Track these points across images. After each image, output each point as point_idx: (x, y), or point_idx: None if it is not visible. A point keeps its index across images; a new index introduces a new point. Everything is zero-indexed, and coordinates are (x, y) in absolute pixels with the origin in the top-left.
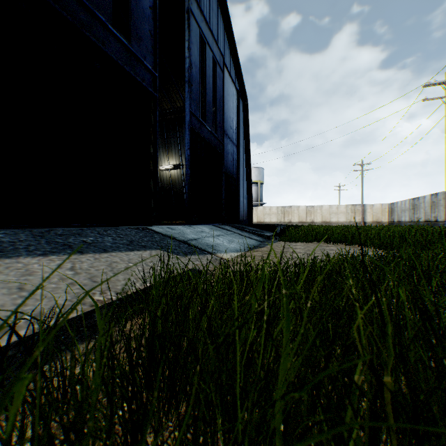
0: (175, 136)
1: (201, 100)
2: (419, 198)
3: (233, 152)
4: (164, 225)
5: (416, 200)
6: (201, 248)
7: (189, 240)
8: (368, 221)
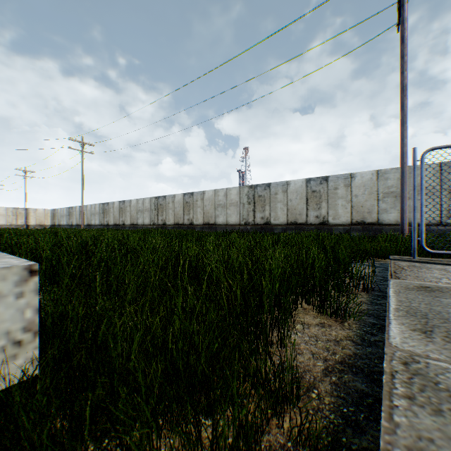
0: None
1: None
2: (74, 207)
3: None
4: None
5: (72, 209)
6: None
7: None
8: (33, 224)
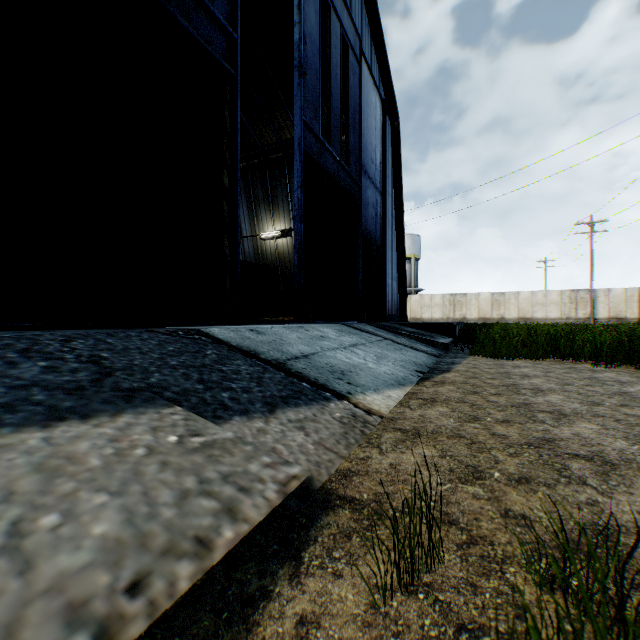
0: (283, 186)
1: (324, 124)
2: None
3: (375, 203)
4: (251, 324)
5: None
6: (316, 381)
7: (292, 358)
8: (601, 317)
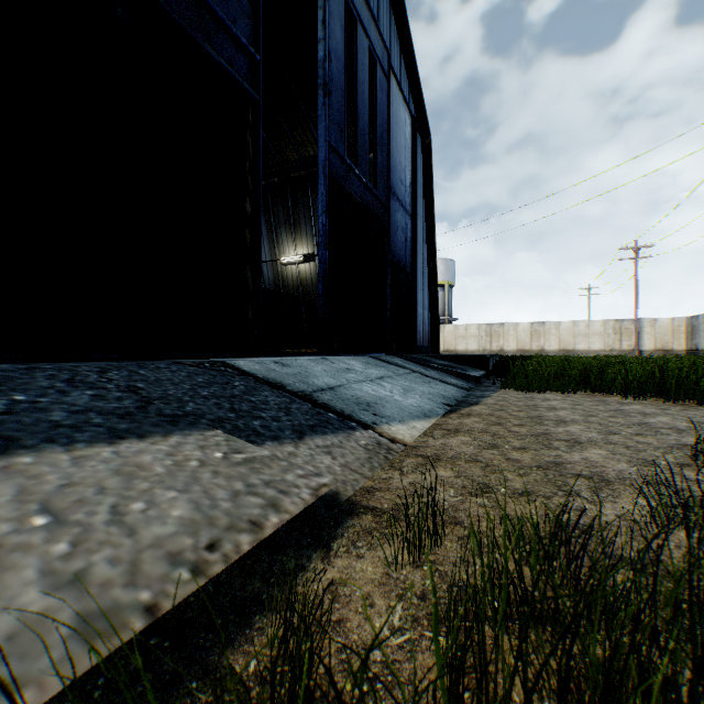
0: (306, 207)
1: (350, 141)
2: None
3: (405, 227)
4: (274, 356)
5: None
6: (342, 411)
7: (318, 390)
8: (647, 348)
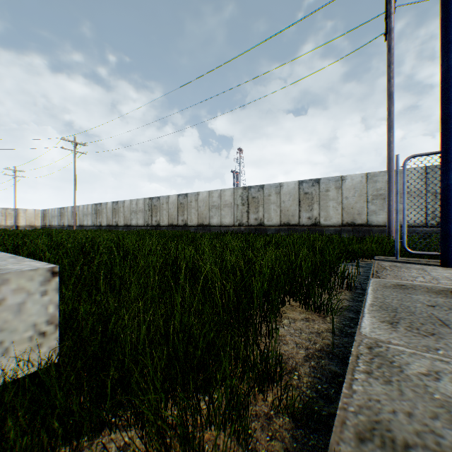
0: None
1: None
2: (65, 208)
3: None
4: None
5: (64, 209)
6: None
7: None
8: (23, 225)
